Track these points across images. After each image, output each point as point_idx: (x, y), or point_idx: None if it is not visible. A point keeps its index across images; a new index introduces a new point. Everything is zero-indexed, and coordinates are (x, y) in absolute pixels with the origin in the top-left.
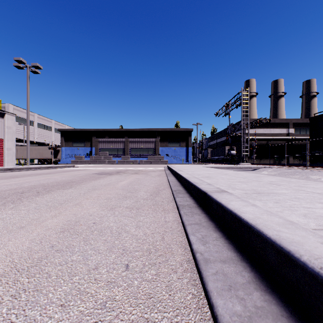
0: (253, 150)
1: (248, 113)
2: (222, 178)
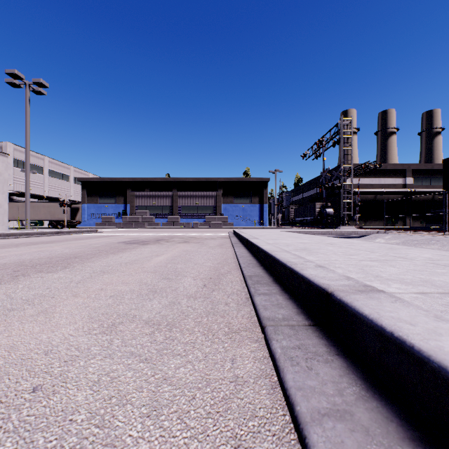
0: (355, 208)
1: (351, 154)
2: (333, 252)
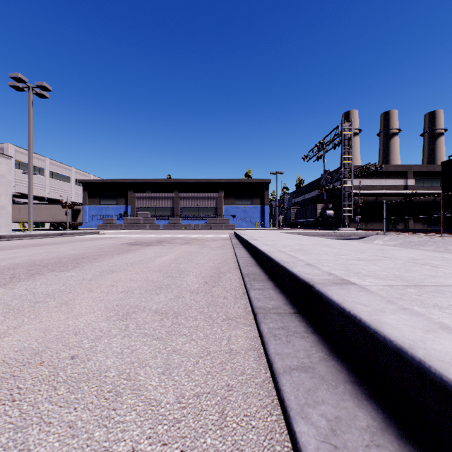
0: (357, 209)
1: (352, 156)
2: (326, 252)
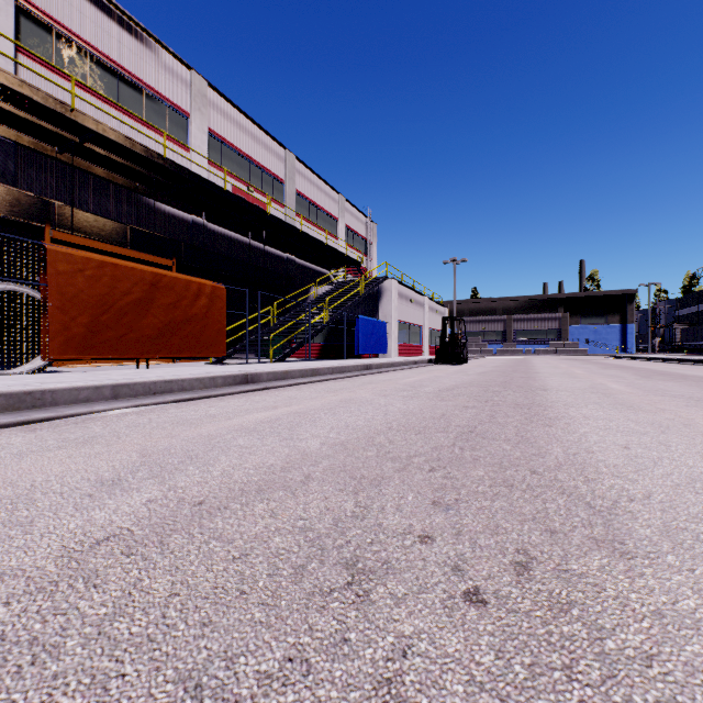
0: None
1: None
2: None
